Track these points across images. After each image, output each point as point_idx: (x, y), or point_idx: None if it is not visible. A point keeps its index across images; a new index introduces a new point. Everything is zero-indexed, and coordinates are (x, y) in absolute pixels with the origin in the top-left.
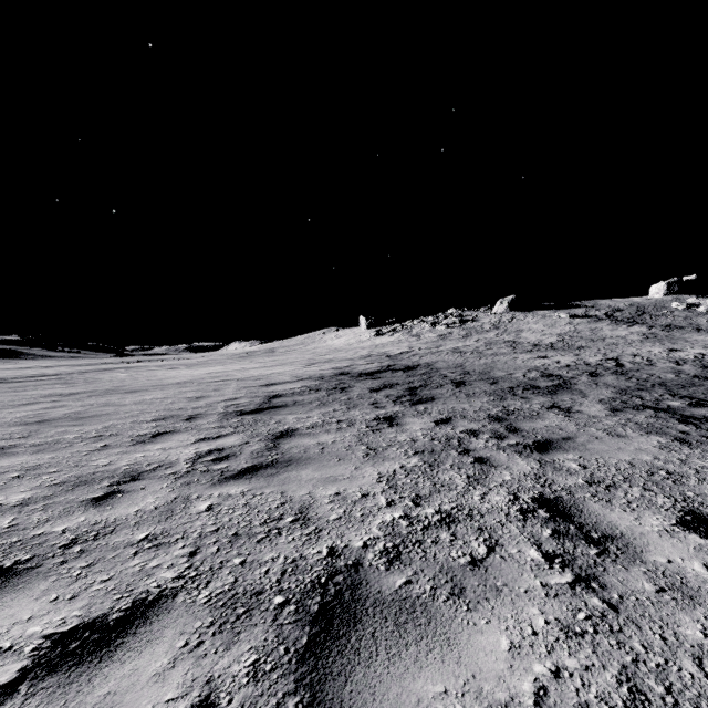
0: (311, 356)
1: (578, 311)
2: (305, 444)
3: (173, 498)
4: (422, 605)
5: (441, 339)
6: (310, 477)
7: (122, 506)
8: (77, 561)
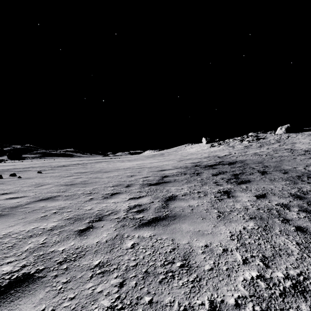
0: (180, 157)
1: None
2: (182, 205)
3: (115, 235)
4: None
5: (246, 148)
6: (187, 229)
7: (91, 237)
8: (62, 276)
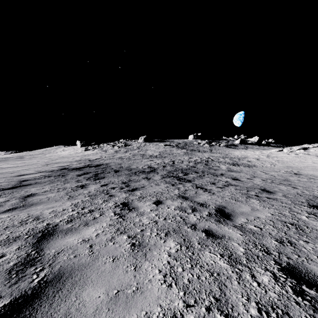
0: (47, 160)
1: (167, 143)
2: (40, 198)
3: None
4: (75, 228)
5: (116, 152)
6: (41, 208)
7: None
8: None
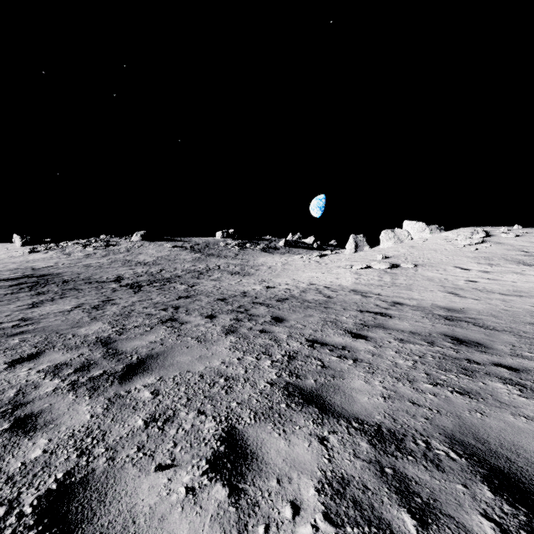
0: None
1: (179, 243)
2: None
3: None
4: (0, 306)
5: (86, 257)
6: None
7: None
8: None
